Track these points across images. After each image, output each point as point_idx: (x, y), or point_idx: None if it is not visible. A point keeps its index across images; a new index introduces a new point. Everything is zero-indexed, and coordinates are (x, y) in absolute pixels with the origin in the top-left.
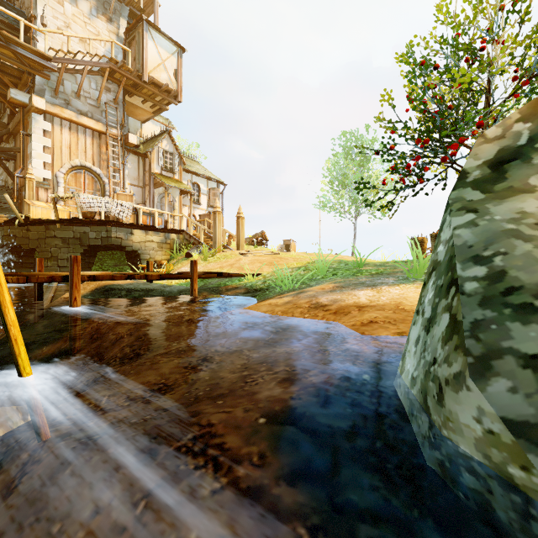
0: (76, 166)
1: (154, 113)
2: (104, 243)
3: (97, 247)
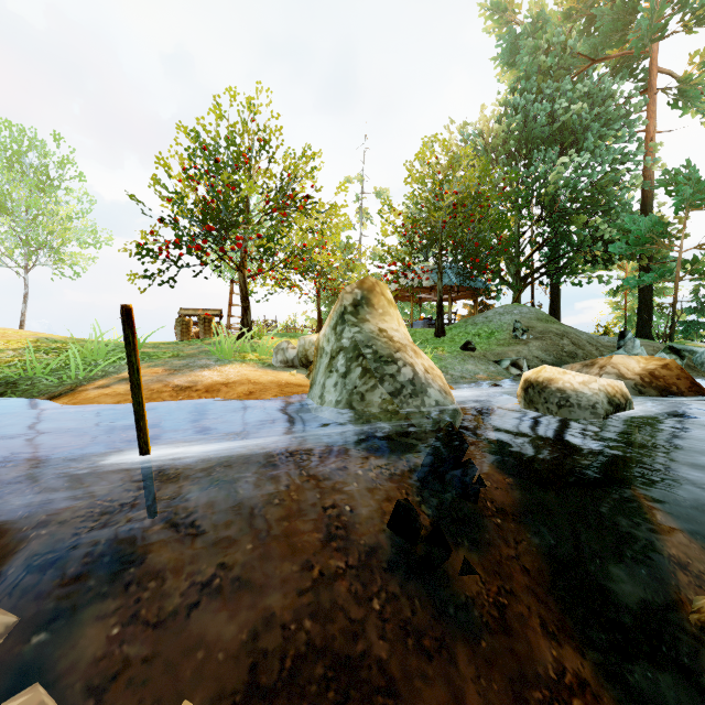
0: None
1: None
2: None
3: None
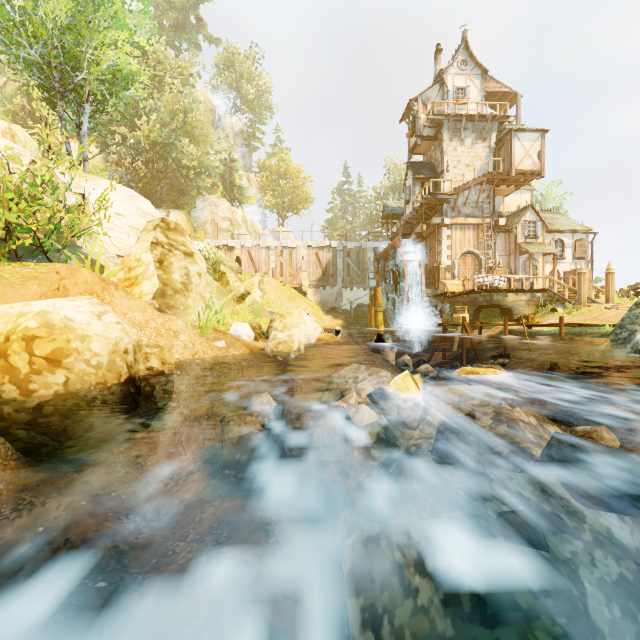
0: (464, 252)
1: (516, 189)
2: (488, 304)
3: (482, 307)
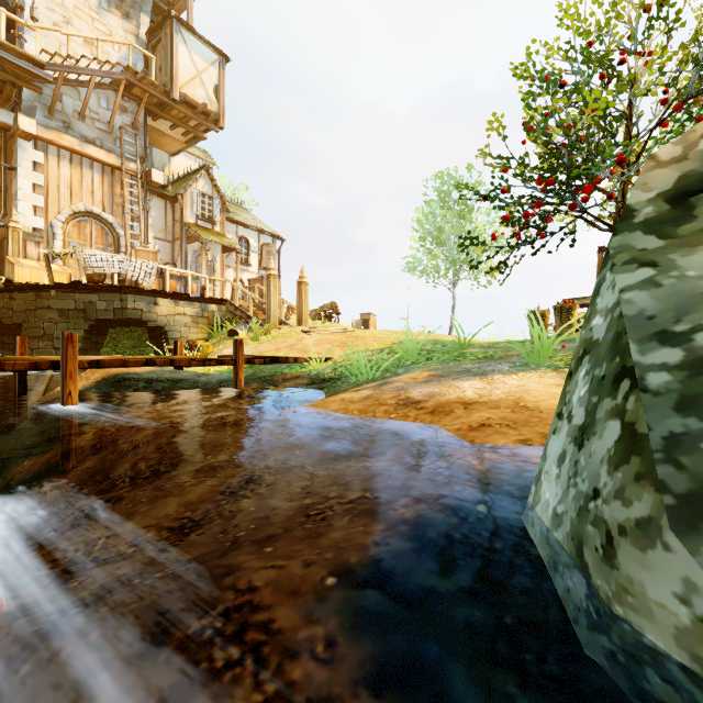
0: (79, 211)
1: (187, 142)
2: (118, 316)
3: (107, 322)
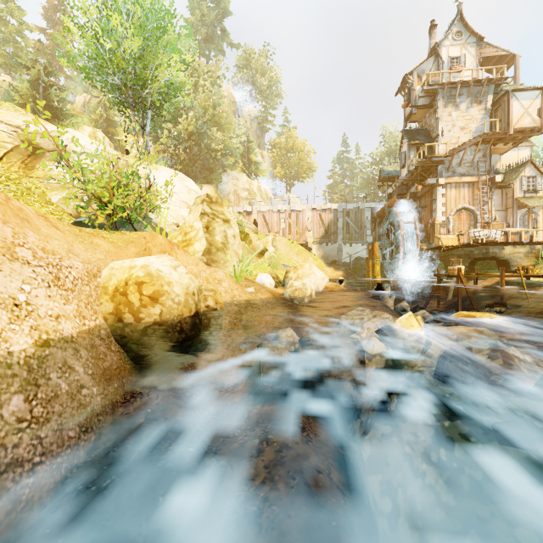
0: (458, 209)
1: (514, 146)
2: (484, 256)
3: (478, 259)
